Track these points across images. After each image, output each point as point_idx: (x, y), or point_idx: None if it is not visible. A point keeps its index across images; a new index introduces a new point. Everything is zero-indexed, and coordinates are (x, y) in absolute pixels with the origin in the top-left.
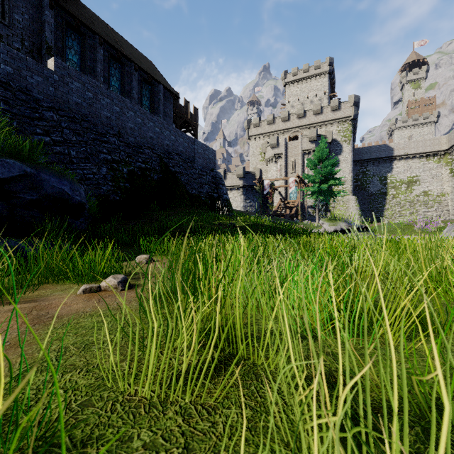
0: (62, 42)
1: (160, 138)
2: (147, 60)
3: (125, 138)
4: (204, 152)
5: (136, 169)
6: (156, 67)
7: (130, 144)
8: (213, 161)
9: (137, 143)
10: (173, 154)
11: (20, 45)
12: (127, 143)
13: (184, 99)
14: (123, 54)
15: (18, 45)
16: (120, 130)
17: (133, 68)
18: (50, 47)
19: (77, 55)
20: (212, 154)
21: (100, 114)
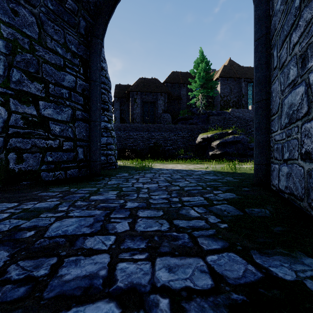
0: (246, 90)
1: None
2: None
3: None
4: None
5: None
6: None
7: None
8: None
9: None
10: None
11: (235, 99)
12: None
13: None
14: None
15: (234, 99)
16: None
17: None
18: (243, 94)
19: (251, 91)
20: None
21: None
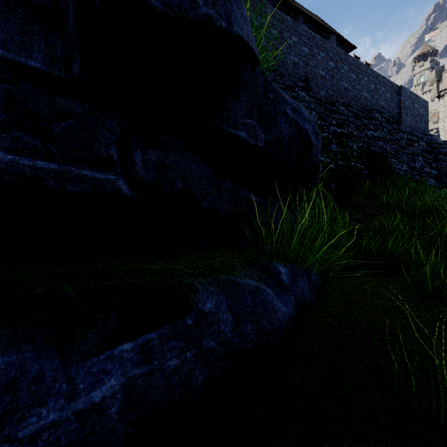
0: None
1: (356, 89)
2: (312, 14)
3: (315, 92)
4: (412, 105)
5: (330, 135)
6: (322, 20)
7: (321, 100)
8: (425, 119)
9: (328, 99)
10: (372, 112)
11: None
12: (317, 99)
13: (353, 55)
14: (291, 6)
15: None
16: (308, 81)
17: (301, 21)
18: None
19: None
20: (423, 109)
21: (286, 60)
